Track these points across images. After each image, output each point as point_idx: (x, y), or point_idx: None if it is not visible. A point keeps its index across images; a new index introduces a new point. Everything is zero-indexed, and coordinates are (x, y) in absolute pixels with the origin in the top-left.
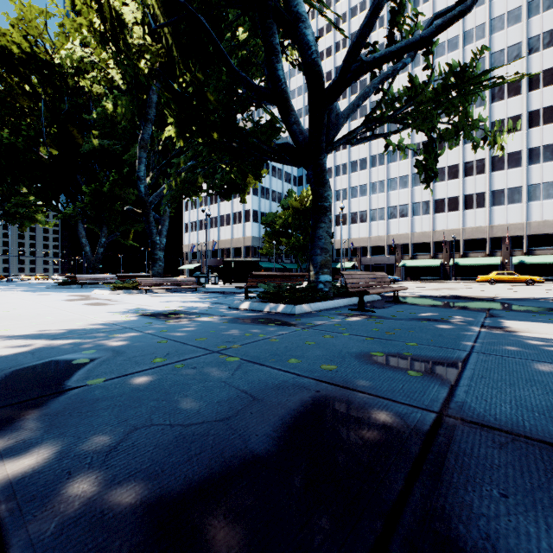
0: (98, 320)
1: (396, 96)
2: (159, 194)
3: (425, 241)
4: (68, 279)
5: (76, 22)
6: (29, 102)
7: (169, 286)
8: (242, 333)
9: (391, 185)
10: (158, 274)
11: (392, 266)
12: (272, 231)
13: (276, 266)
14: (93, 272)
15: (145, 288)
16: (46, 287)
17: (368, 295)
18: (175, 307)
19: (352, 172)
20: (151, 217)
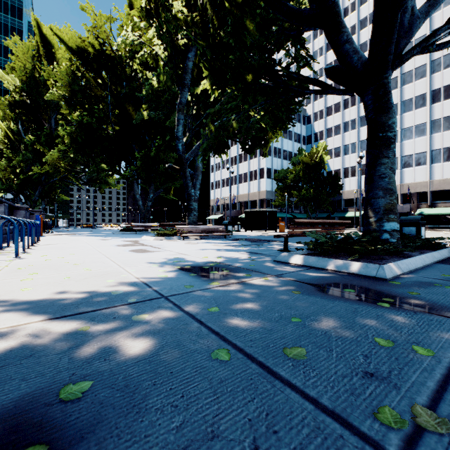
0: (132, 277)
1: (411, 45)
2: (194, 151)
3: (447, 188)
4: (127, 227)
5: (130, 16)
6: (101, 91)
7: (202, 233)
8: (362, 334)
9: (405, 134)
10: (193, 222)
11: (406, 215)
12: (284, 185)
13: (287, 216)
14: (144, 221)
15: (182, 235)
16: (112, 233)
17: (446, 248)
18: (213, 257)
19: (361, 126)
20: (187, 172)
